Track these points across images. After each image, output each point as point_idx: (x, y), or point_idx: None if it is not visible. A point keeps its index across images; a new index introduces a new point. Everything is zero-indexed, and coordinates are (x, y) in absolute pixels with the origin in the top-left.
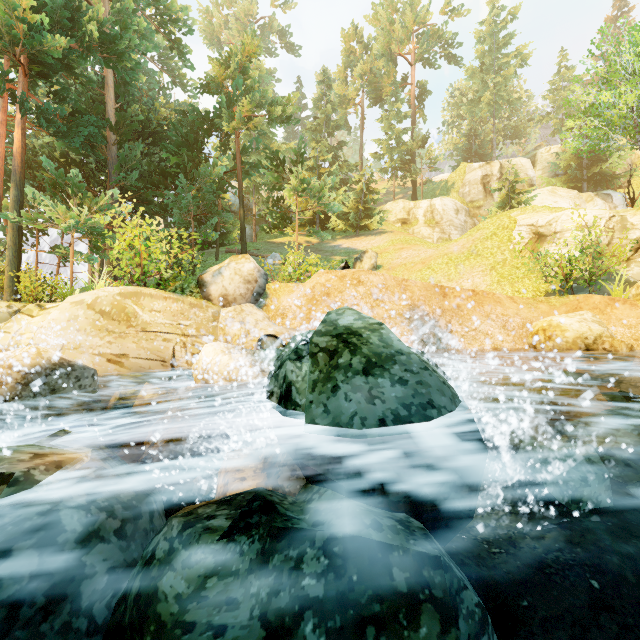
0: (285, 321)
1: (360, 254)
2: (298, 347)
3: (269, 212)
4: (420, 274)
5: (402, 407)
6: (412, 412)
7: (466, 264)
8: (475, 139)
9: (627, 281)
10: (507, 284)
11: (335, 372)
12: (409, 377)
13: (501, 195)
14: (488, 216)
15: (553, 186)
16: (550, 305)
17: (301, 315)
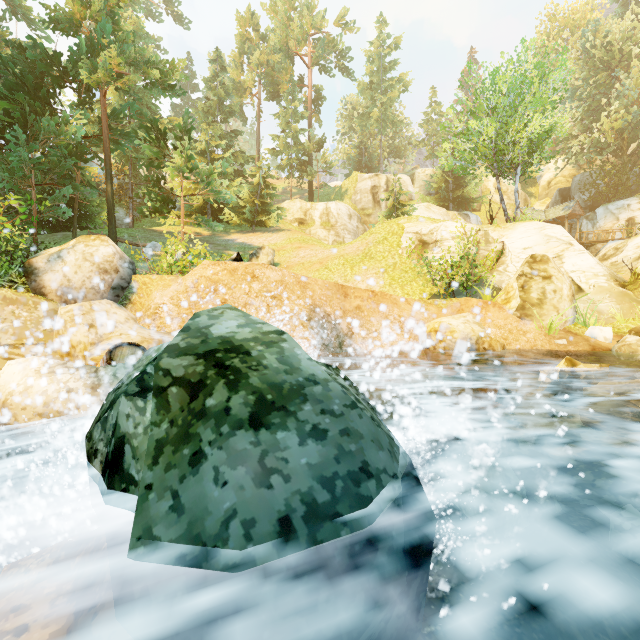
0: (158, 323)
1: (256, 250)
2: (146, 370)
3: (146, 192)
4: (318, 274)
5: (320, 485)
6: (337, 493)
7: (361, 266)
8: (365, 152)
9: (493, 287)
10: (398, 287)
11: (198, 424)
12: (329, 424)
13: (389, 204)
14: (378, 223)
15: (428, 203)
16: (438, 307)
17: (180, 316)
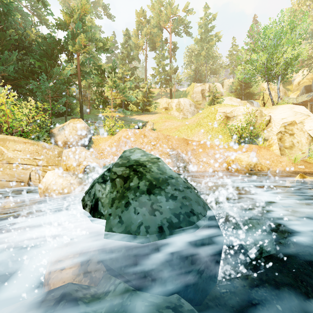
0: (103, 157)
1: (145, 123)
2: (104, 174)
3: (96, 98)
4: (174, 134)
5: (174, 216)
6: (181, 219)
7: (195, 129)
8: (198, 72)
9: (264, 139)
10: (214, 139)
11: (127, 192)
12: (177, 194)
13: (210, 98)
14: (204, 108)
15: (231, 96)
16: (234, 149)
17: (112, 153)
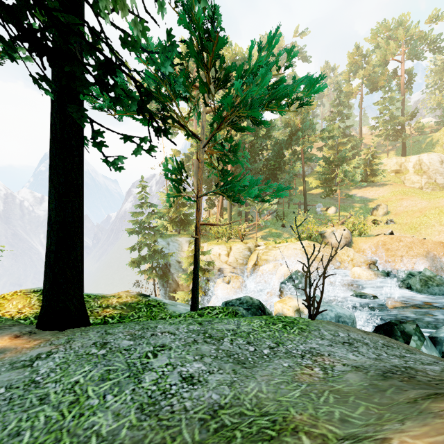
0: (364, 254)
1: (376, 206)
2: (409, 276)
3: (324, 188)
4: (419, 219)
5: None
6: None
7: None
8: None
9: None
10: None
11: (428, 284)
12: None
13: None
14: None
15: None
16: None
17: (371, 252)
